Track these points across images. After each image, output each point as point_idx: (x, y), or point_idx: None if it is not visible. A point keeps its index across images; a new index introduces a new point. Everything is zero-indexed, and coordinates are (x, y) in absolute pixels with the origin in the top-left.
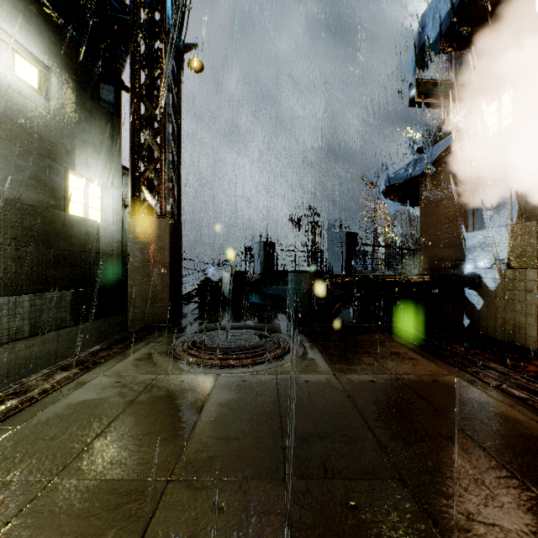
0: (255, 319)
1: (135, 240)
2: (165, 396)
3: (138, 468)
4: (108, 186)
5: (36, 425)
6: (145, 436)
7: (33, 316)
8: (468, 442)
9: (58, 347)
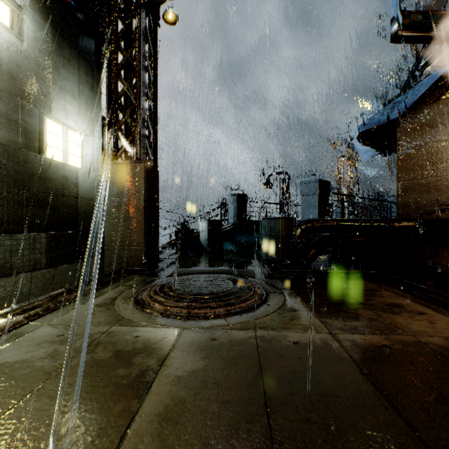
0: (229, 264)
1: (112, 185)
2: (107, 360)
3: None
4: (88, 134)
5: None
6: (45, 447)
7: (2, 257)
8: None
9: (31, 289)
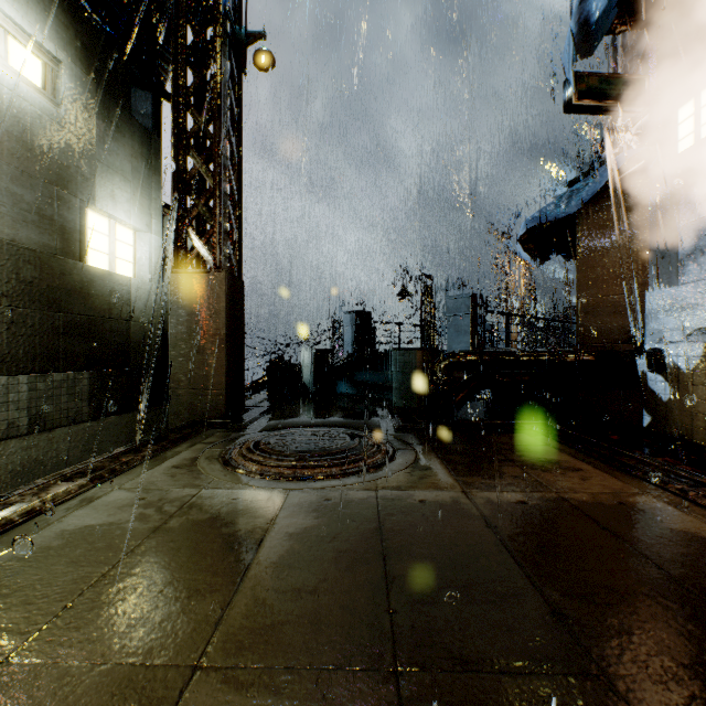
0: (345, 413)
1: (179, 303)
2: (207, 521)
3: (147, 643)
4: (143, 229)
5: (4, 565)
6: (168, 586)
7: (33, 405)
8: (702, 607)
9: (70, 449)
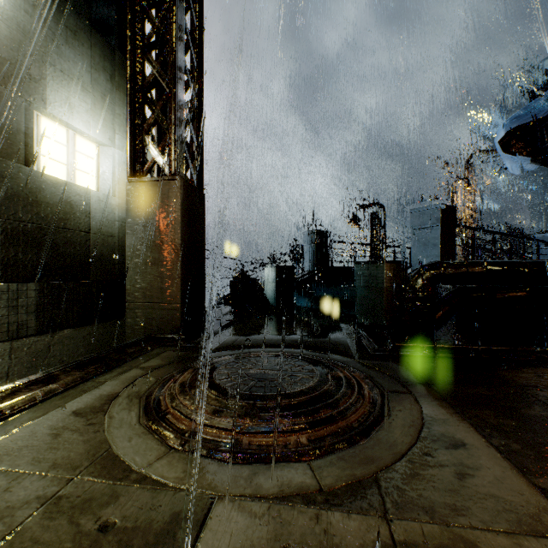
0: (307, 330)
1: (135, 214)
2: None
3: None
4: (106, 143)
5: None
6: None
7: None
8: None
9: (11, 366)
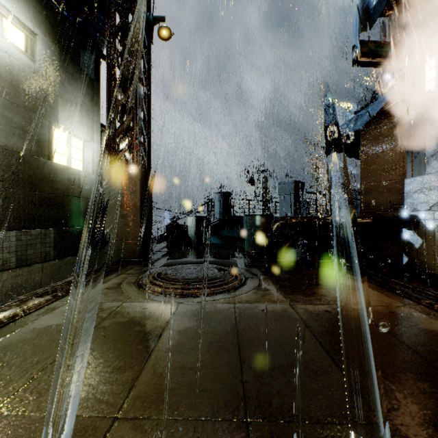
0: (215, 255)
1: (111, 186)
2: (126, 322)
3: (84, 402)
4: (89, 140)
5: None
6: (100, 364)
7: (19, 250)
8: None
9: (43, 277)
